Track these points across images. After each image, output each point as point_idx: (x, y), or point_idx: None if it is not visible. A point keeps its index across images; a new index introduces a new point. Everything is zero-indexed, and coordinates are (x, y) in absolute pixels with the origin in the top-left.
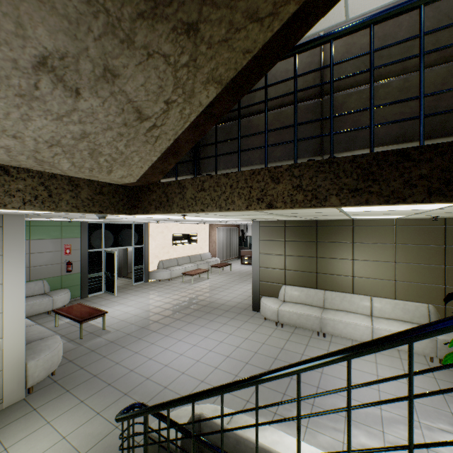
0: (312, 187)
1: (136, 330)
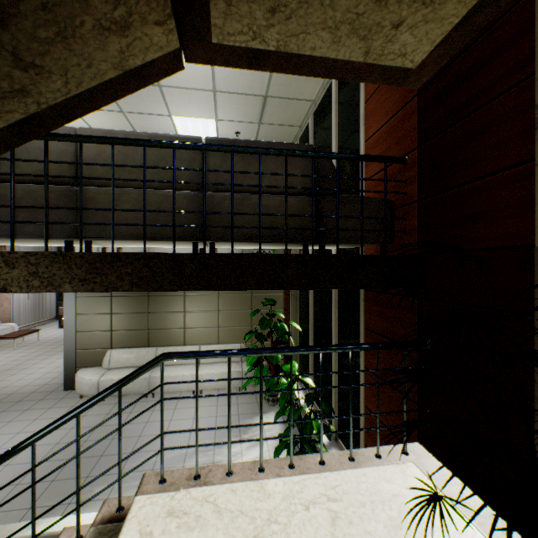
0: (49, 274)
1: None
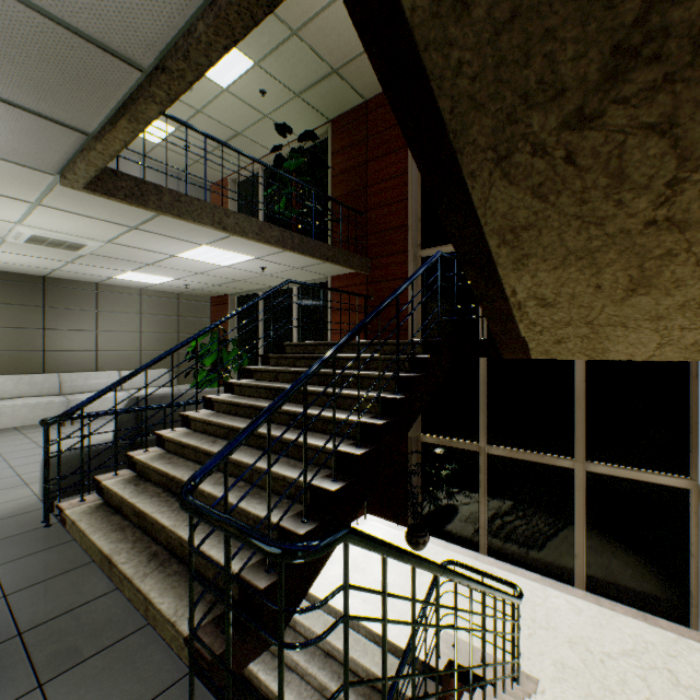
0: None
1: None
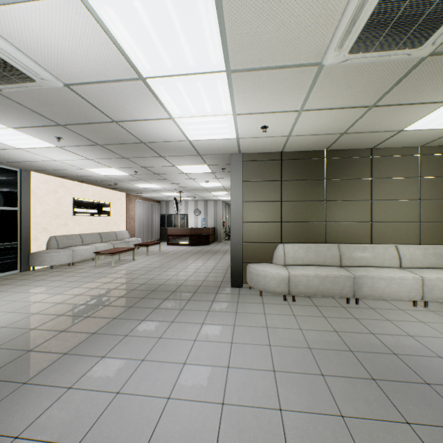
0: None
1: (8, 361)
